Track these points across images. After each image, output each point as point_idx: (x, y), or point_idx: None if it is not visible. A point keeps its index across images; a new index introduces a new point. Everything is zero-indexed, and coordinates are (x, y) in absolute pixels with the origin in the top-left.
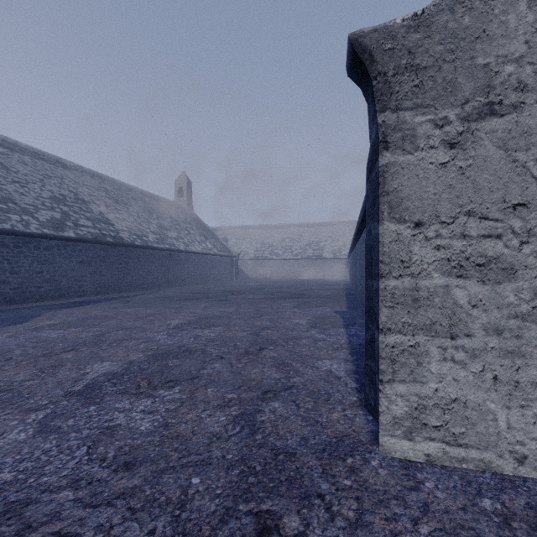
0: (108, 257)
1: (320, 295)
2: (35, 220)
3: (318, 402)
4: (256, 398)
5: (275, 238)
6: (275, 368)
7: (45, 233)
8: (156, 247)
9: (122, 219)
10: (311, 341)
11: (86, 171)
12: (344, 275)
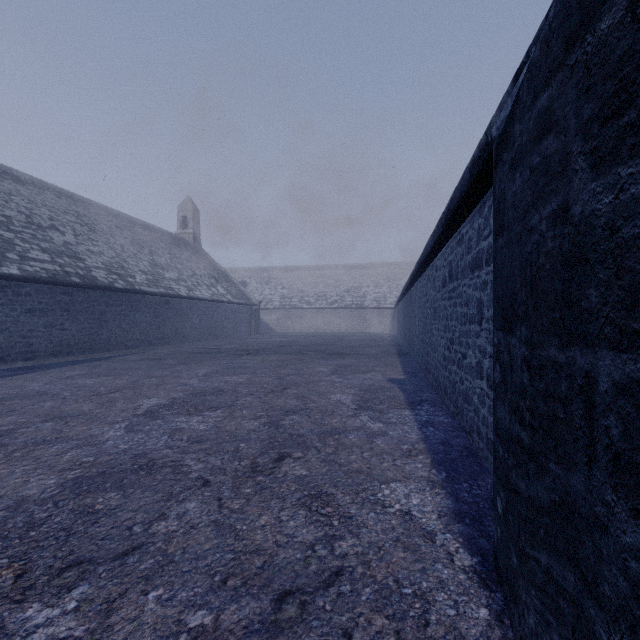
0: (73, 303)
1: (365, 355)
2: None
3: (405, 634)
4: (257, 624)
5: (306, 283)
6: (304, 511)
7: None
8: (146, 292)
9: (98, 253)
10: (364, 438)
11: (48, 188)
12: (390, 328)
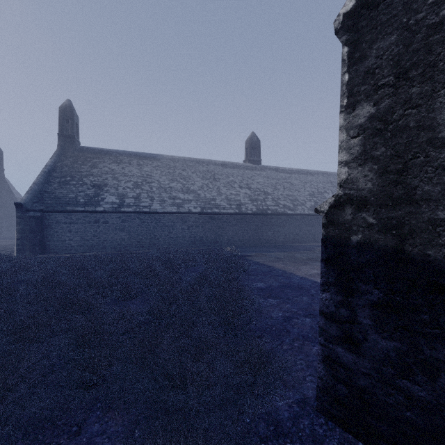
0: None
1: None
2: (306, 207)
3: None
4: None
5: None
6: None
7: (310, 213)
8: None
9: None
10: None
11: (319, 173)
12: None
